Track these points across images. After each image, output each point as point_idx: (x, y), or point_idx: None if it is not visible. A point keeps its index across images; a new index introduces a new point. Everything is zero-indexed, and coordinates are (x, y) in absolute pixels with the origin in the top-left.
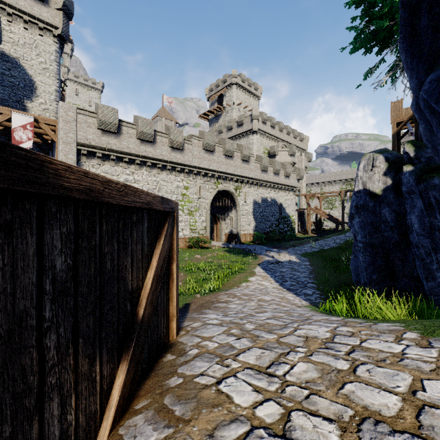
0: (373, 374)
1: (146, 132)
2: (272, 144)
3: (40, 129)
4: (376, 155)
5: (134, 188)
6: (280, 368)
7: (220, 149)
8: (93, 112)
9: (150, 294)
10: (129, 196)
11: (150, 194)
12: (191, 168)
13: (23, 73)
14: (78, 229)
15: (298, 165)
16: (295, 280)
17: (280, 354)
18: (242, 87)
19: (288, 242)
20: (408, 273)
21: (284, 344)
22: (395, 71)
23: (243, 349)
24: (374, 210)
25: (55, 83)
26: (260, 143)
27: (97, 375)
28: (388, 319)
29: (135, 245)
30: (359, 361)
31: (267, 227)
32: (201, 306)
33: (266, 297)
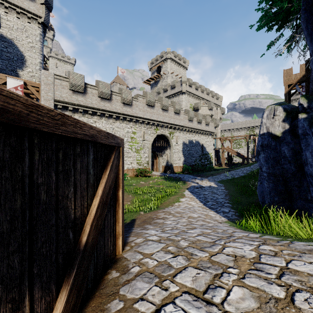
0: None
1: (104, 92)
2: (196, 101)
3: (28, 90)
4: (276, 106)
5: (74, 119)
6: (216, 293)
7: (158, 105)
8: (66, 77)
9: (95, 220)
10: (68, 127)
11: (95, 128)
12: (137, 118)
13: (16, 50)
14: None
15: (214, 116)
16: (215, 201)
17: (214, 275)
18: (174, 61)
19: (208, 172)
20: (303, 196)
21: (216, 263)
22: (291, 43)
23: (179, 269)
24: (275, 148)
25: (39, 57)
26: (188, 101)
27: None
28: (300, 237)
29: (79, 175)
30: (293, 287)
31: (192, 161)
32: (144, 222)
33: (194, 214)
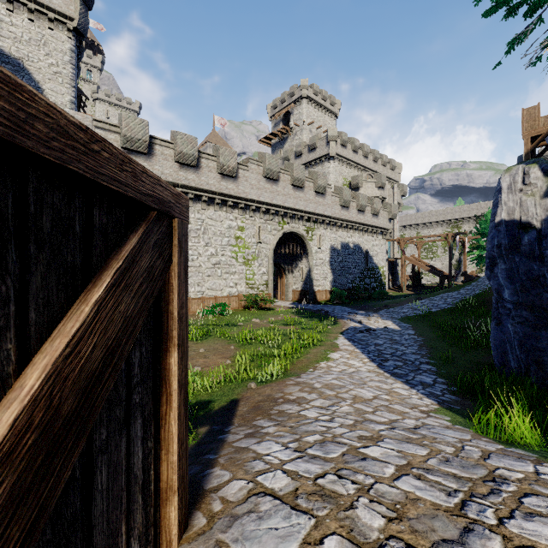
0: None
1: (186, 153)
2: (354, 173)
3: None
4: (528, 167)
5: None
6: None
7: (286, 177)
8: (116, 125)
9: None
10: None
11: None
12: (247, 203)
13: (28, 79)
14: None
15: (388, 201)
16: (401, 359)
17: None
18: (314, 102)
19: (378, 301)
20: None
21: None
22: None
23: None
24: (531, 251)
25: (70, 92)
26: (339, 172)
27: None
28: None
29: None
30: None
31: (348, 281)
32: (255, 410)
33: (364, 391)
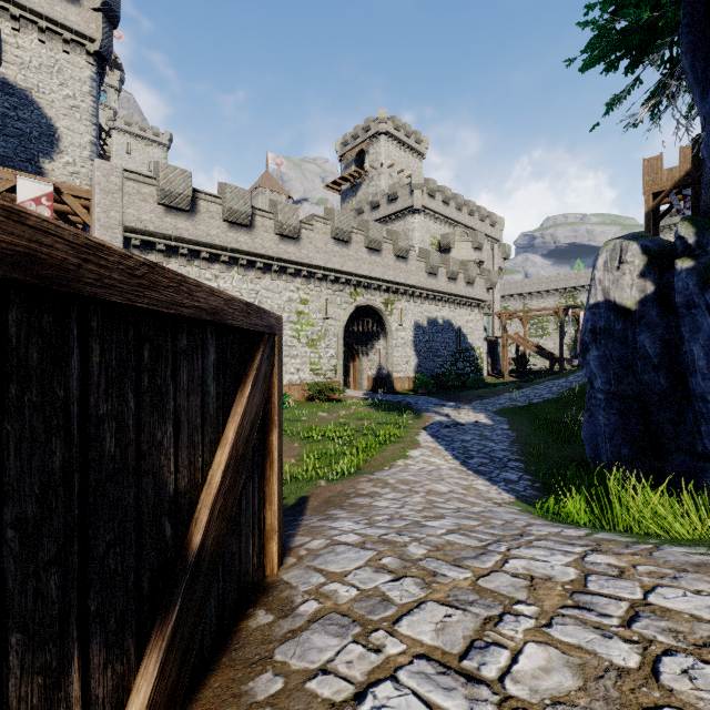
0: (702, 684)
1: (237, 209)
2: (445, 230)
3: (64, 205)
4: (626, 242)
5: (176, 274)
6: (489, 658)
7: (360, 238)
8: (151, 176)
9: (221, 497)
10: (162, 291)
11: (220, 293)
12: (312, 270)
13: (38, 115)
14: (8, 359)
15: (487, 265)
16: (488, 456)
17: (483, 620)
18: (395, 139)
19: (472, 391)
20: (686, 445)
21: (489, 593)
22: (659, 100)
23: (407, 605)
24: (624, 337)
25: (90, 131)
26: (426, 229)
27: (75, 705)
28: (678, 536)
29: (186, 397)
30: (658, 644)
31: (436, 366)
32: (326, 503)
33: (440, 486)
